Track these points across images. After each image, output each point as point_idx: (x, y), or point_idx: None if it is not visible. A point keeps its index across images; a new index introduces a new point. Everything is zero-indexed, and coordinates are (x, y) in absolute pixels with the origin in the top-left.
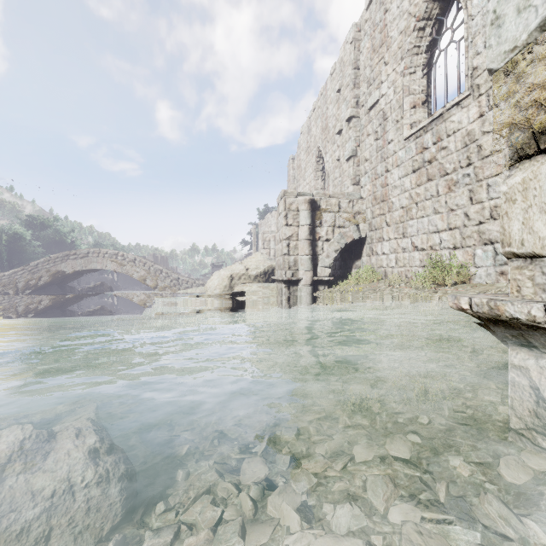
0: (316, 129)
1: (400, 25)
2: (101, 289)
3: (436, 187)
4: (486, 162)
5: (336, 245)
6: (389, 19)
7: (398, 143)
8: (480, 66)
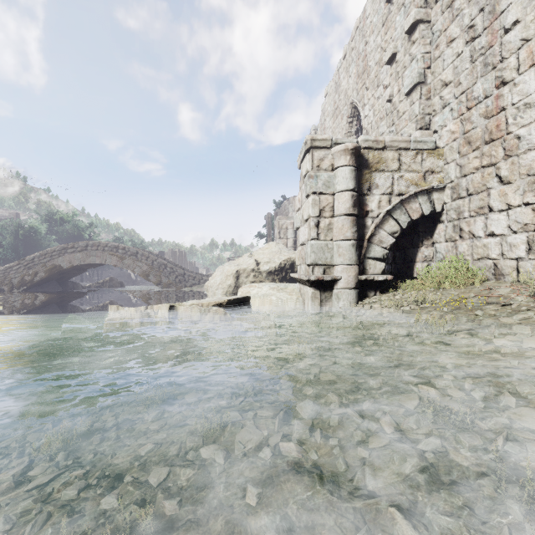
0: (348, 79)
1: None
2: (111, 285)
3: None
4: None
5: (396, 223)
6: None
7: None
8: None
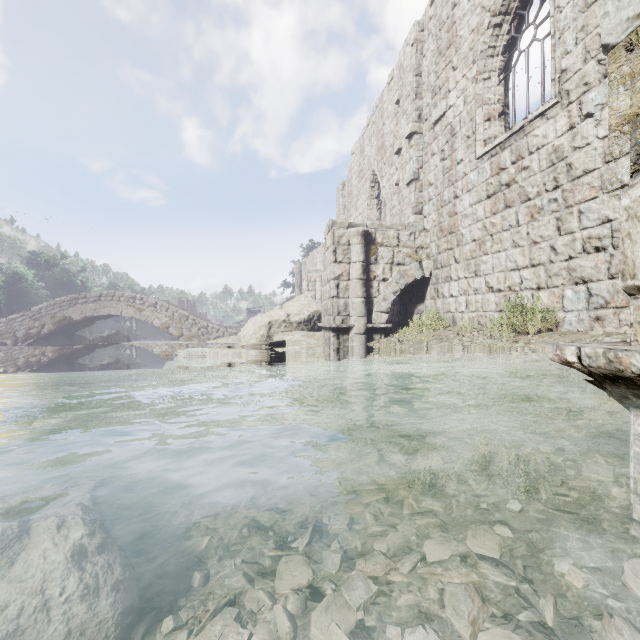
0: (371, 148)
1: (472, 21)
2: (117, 339)
3: (515, 215)
4: (578, 184)
5: (395, 286)
6: (458, 15)
7: (469, 164)
8: (570, 67)
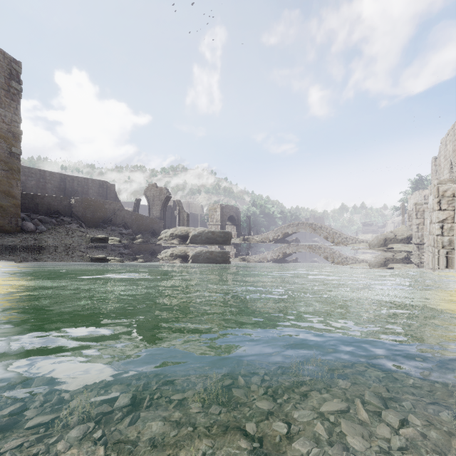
0: (449, 147)
1: None
2: (296, 241)
3: None
4: None
5: None
6: None
7: None
8: None
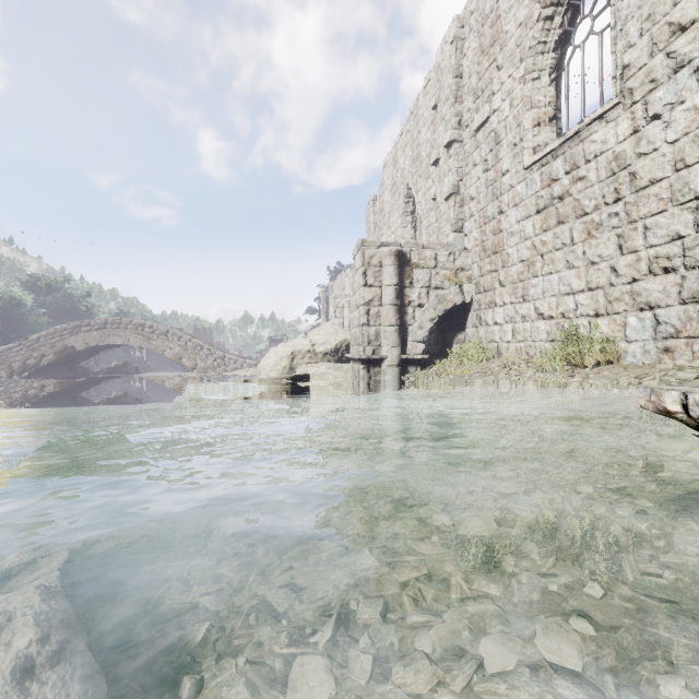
0: (405, 160)
1: (519, 14)
2: (125, 371)
3: (570, 232)
4: (643, 196)
5: (432, 312)
6: (503, 7)
7: (516, 175)
8: (634, 62)
